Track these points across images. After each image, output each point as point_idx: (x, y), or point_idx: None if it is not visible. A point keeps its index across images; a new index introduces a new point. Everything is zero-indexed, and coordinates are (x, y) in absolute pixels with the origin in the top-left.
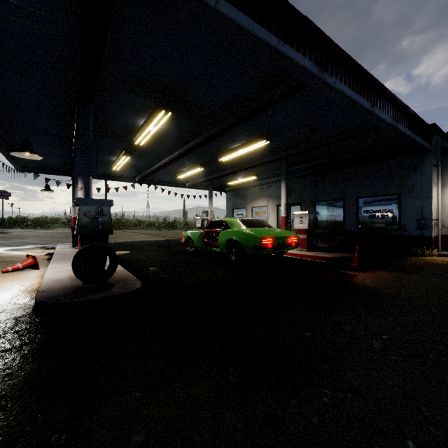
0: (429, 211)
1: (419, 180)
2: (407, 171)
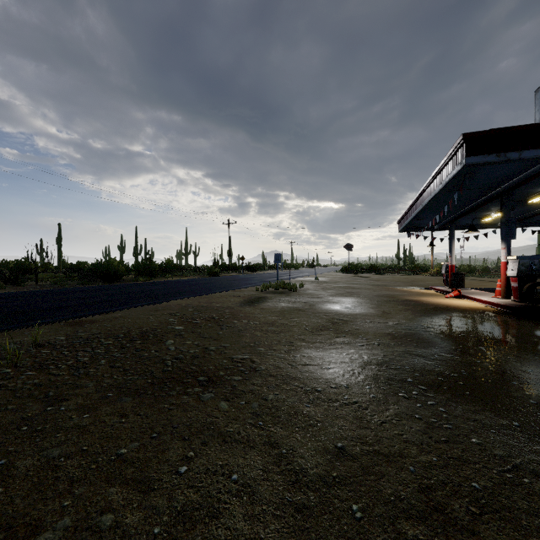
0: None
1: None
2: None
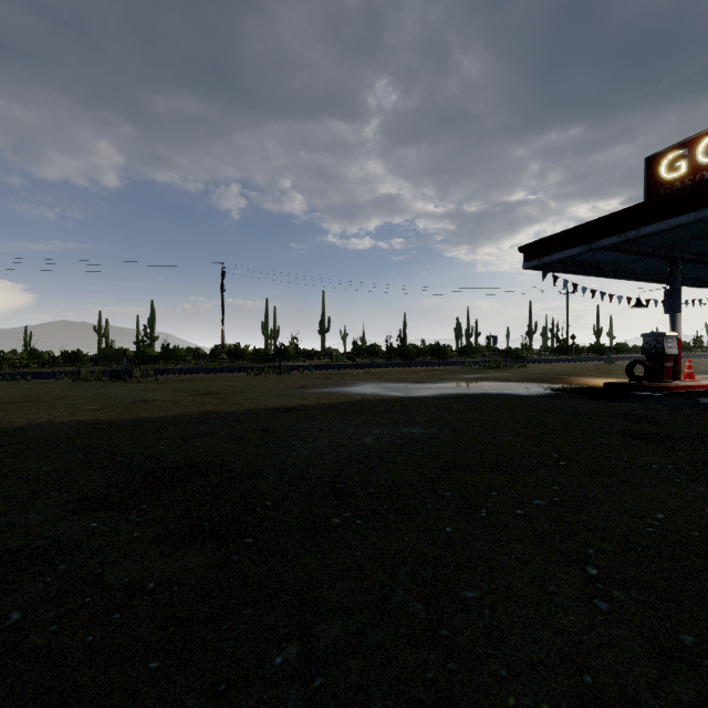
0: None
1: None
2: None
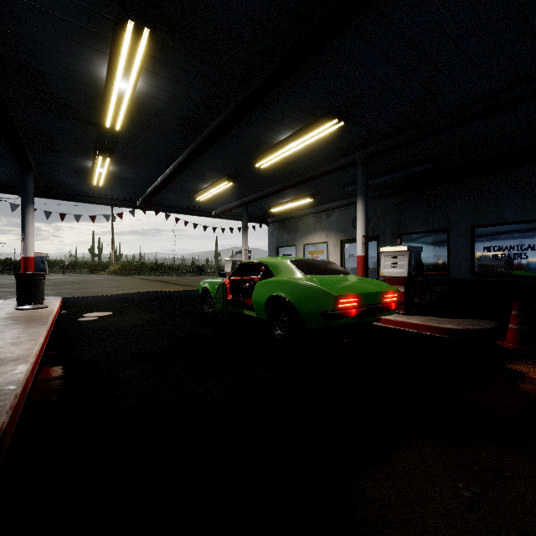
0: None
1: None
2: None
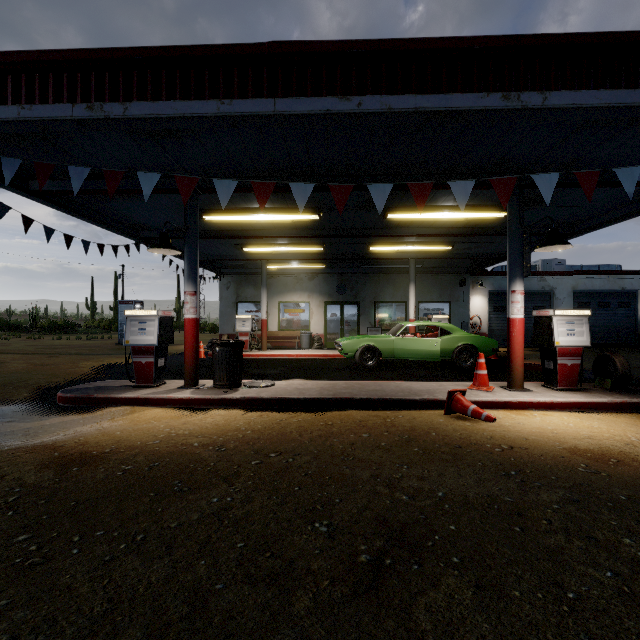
0: (468, 316)
1: (462, 293)
2: (454, 285)
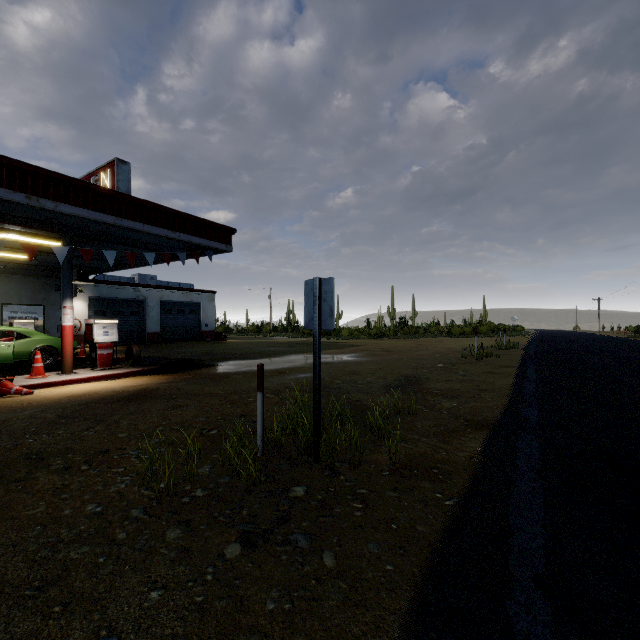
0: None
1: (59, 297)
2: (50, 289)
